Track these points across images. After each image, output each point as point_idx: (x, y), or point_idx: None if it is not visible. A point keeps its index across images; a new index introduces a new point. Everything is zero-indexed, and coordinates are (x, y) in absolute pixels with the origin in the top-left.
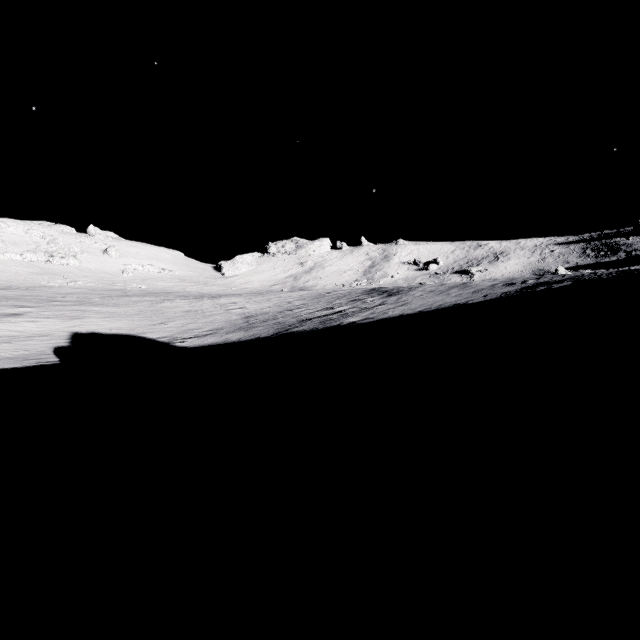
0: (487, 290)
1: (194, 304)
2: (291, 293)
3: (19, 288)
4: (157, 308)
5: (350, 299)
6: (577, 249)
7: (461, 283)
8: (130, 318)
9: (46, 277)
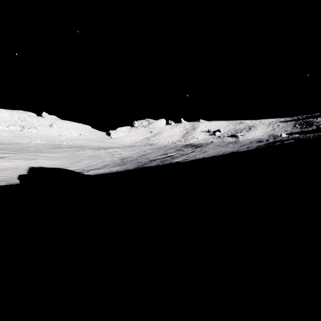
0: (248, 144)
1: (95, 152)
2: (145, 146)
3: (5, 144)
4: (76, 154)
5: (176, 149)
6: (291, 124)
7: (233, 141)
8: (61, 159)
9: (20, 138)
